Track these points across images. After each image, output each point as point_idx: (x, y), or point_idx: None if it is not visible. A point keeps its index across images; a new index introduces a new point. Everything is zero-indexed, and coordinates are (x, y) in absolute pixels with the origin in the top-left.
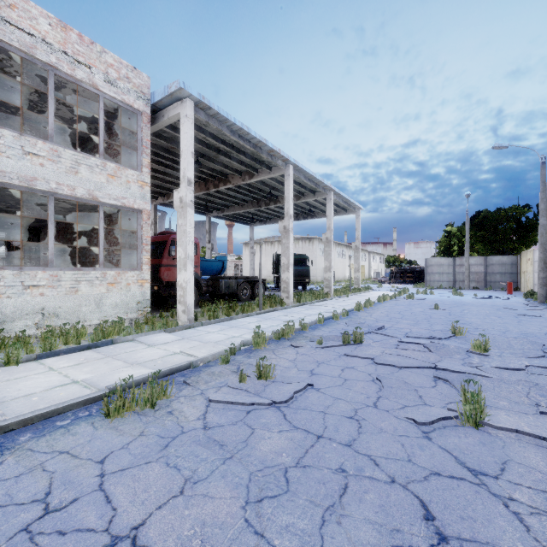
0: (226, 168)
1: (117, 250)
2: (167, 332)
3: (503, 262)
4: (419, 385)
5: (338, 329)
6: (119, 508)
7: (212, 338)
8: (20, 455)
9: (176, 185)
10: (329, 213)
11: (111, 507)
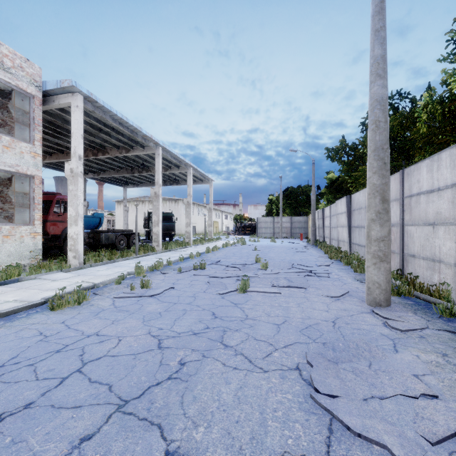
0: (106, 143)
1: (5, 208)
2: (64, 272)
3: (300, 221)
4: (228, 283)
5: (193, 263)
6: (84, 330)
7: (103, 273)
8: (8, 327)
9: (54, 149)
10: (189, 183)
11: (80, 331)
